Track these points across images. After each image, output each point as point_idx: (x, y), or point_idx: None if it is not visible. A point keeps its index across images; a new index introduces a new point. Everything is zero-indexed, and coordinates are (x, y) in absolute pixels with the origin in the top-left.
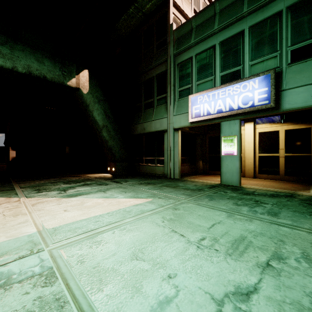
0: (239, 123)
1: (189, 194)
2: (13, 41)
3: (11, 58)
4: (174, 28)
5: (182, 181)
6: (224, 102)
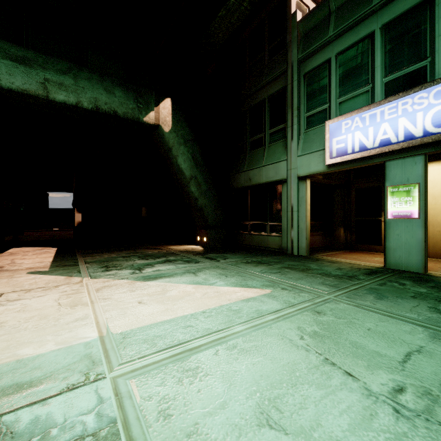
0: (423, 162)
1: (333, 284)
2: (77, 67)
3: (76, 90)
4: (299, 18)
5: (313, 261)
6: (393, 126)
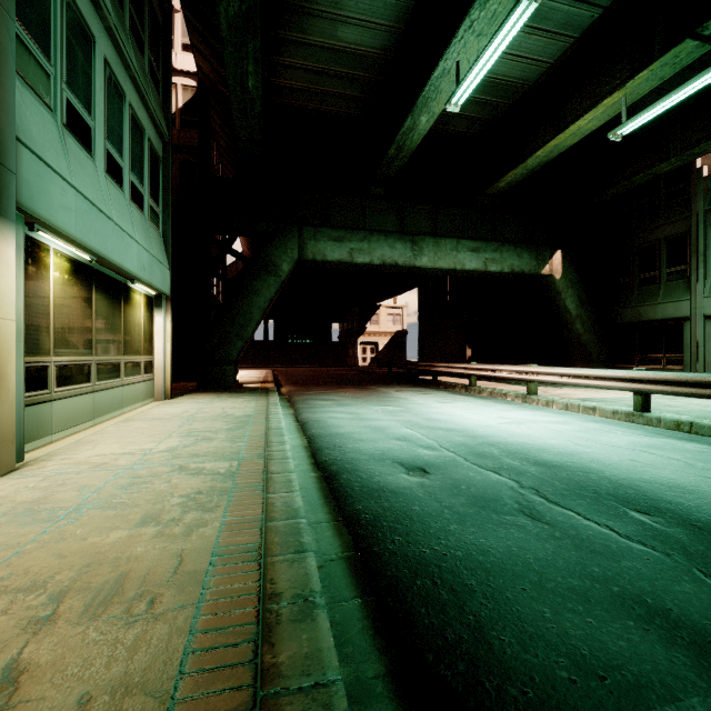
0: None
1: None
2: (502, 245)
3: (501, 261)
4: (705, 172)
5: None
6: None
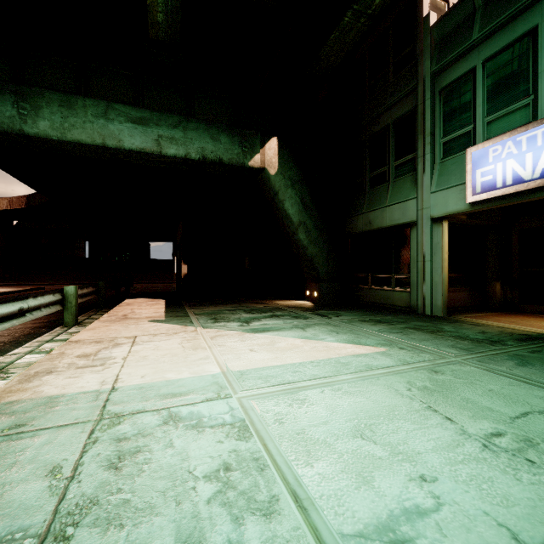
0: None
1: (466, 348)
2: (186, 119)
3: (185, 142)
4: (433, 21)
5: (449, 322)
6: None
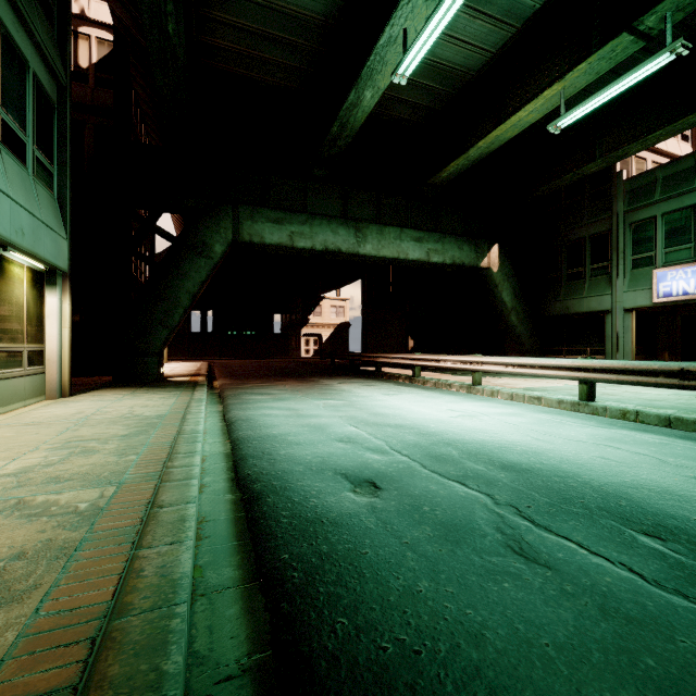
0: None
1: None
2: (443, 236)
3: (443, 252)
4: (624, 176)
5: None
6: None
